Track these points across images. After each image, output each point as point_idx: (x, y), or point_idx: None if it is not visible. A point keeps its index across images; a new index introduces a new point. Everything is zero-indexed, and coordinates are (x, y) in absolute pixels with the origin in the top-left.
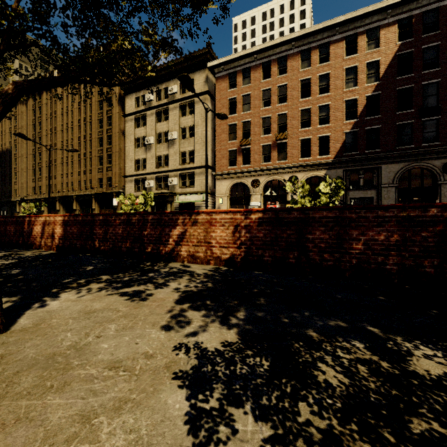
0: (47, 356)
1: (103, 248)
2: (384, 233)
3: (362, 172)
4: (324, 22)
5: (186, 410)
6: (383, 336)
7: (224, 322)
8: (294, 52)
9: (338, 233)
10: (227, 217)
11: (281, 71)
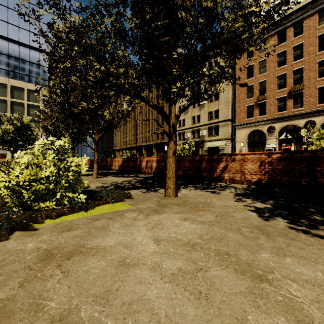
0: (199, 202)
1: (178, 174)
2: None
3: None
4: None
5: (257, 215)
6: None
7: (263, 202)
8: (310, 13)
9: None
10: (255, 157)
11: (297, 32)
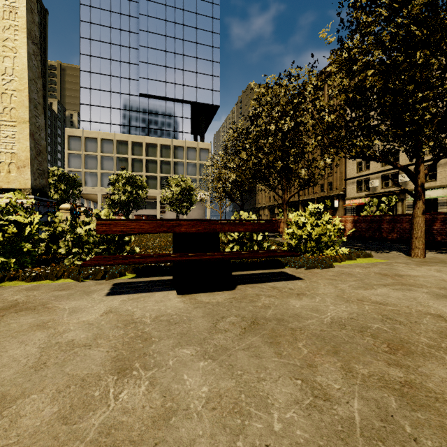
0: None
1: (390, 237)
2: None
3: None
4: None
5: None
6: None
7: None
8: None
9: None
10: None
11: None
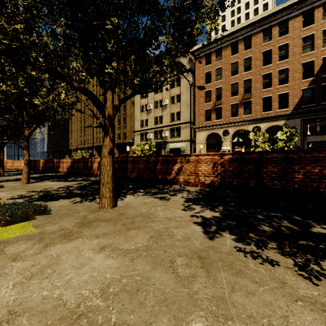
0: (139, 214)
1: (132, 176)
2: (318, 167)
3: (318, 121)
4: (283, 3)
5: (202, 230)
6: (301, 220)
7: (212, 210)
8: (257, 31)
9: (284, 168)
10: (208, 158)
11: (247, 46)
